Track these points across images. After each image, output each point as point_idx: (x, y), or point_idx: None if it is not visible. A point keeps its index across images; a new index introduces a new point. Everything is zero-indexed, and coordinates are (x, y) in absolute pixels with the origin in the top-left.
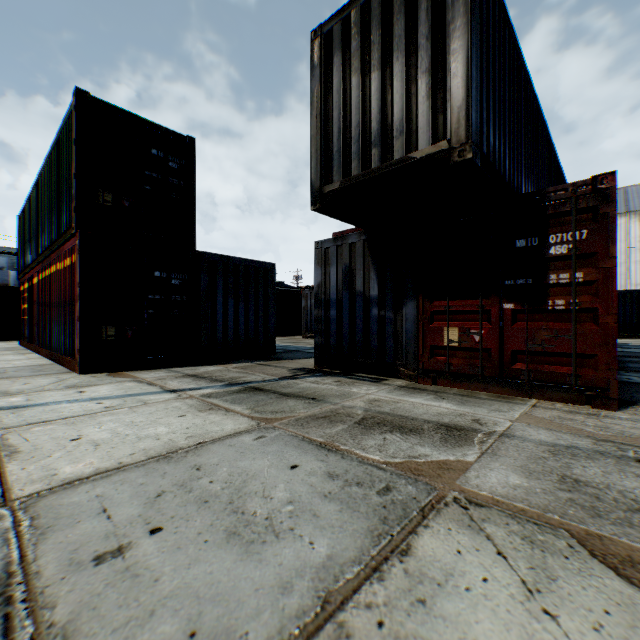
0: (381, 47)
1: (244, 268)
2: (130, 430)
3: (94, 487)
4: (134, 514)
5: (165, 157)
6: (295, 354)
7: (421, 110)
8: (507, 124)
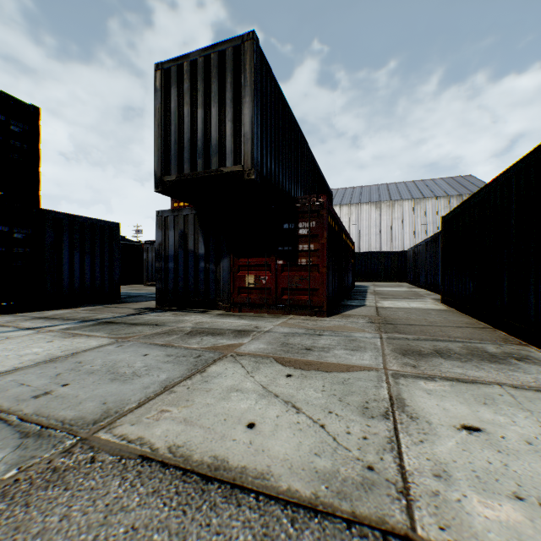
0: (204, 95)
1: (90, 226)
2: (8, 353)
3: (5, 378)
4: (46, 383)
5: (7, 120)
6: (138, 298)
7: (228, 143)
8: (281, 154)
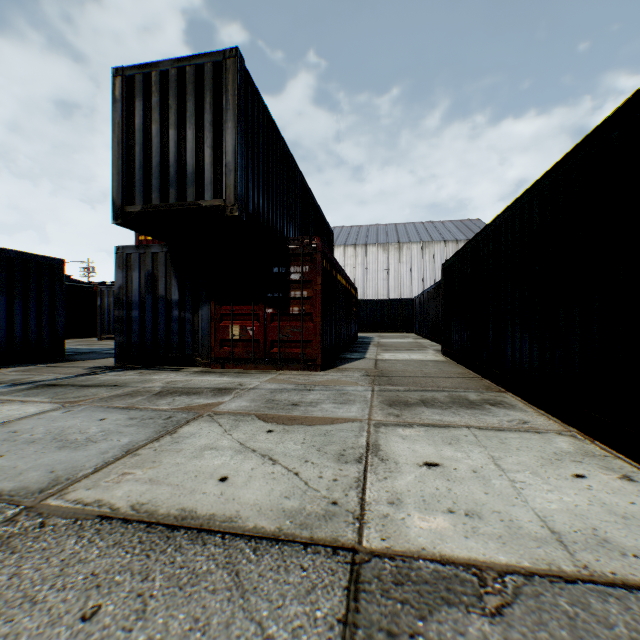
0: (177, 113)
1: (22, 262)
2: None
3: None
4: None
5: None
6: (91, 355)
7: (206, 172)
8: (271, 188)
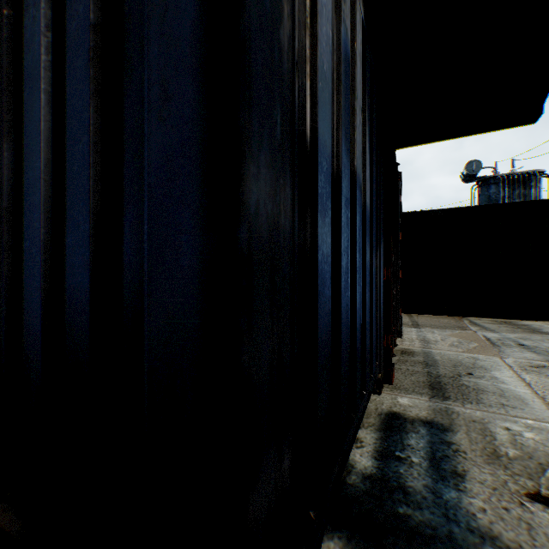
0: None
1: None
2: None
3: None
4: None
5: None
6: None
7: None
8: None
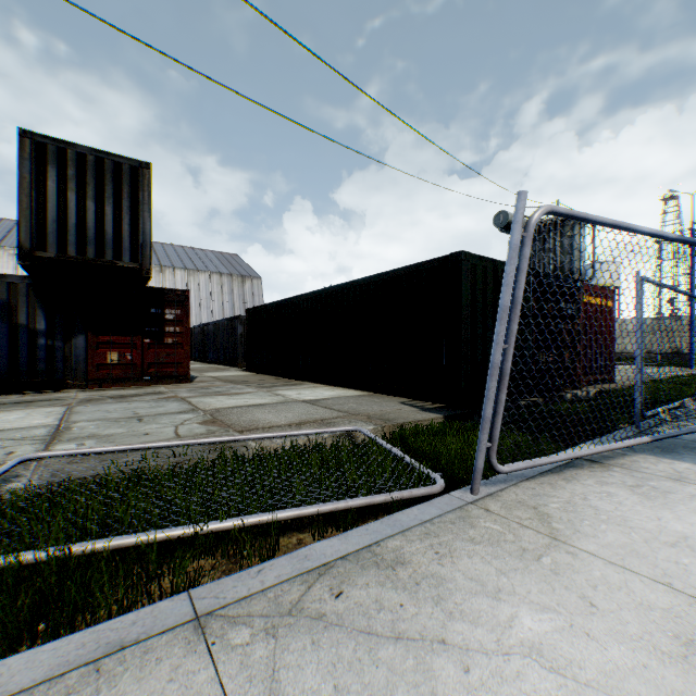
0: (96, 190)
1: None
2: None
3: (79, 418)
4: (118, 414)
5: None
6: None
7: (125, 242)
8: None
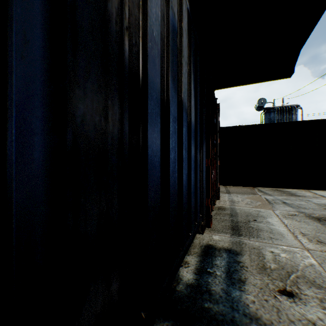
0: None
1: None
2: None
3: None
4: None
5: None
6: None
7: None
8: None
